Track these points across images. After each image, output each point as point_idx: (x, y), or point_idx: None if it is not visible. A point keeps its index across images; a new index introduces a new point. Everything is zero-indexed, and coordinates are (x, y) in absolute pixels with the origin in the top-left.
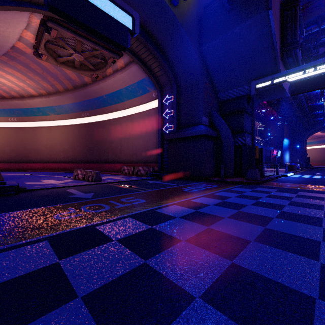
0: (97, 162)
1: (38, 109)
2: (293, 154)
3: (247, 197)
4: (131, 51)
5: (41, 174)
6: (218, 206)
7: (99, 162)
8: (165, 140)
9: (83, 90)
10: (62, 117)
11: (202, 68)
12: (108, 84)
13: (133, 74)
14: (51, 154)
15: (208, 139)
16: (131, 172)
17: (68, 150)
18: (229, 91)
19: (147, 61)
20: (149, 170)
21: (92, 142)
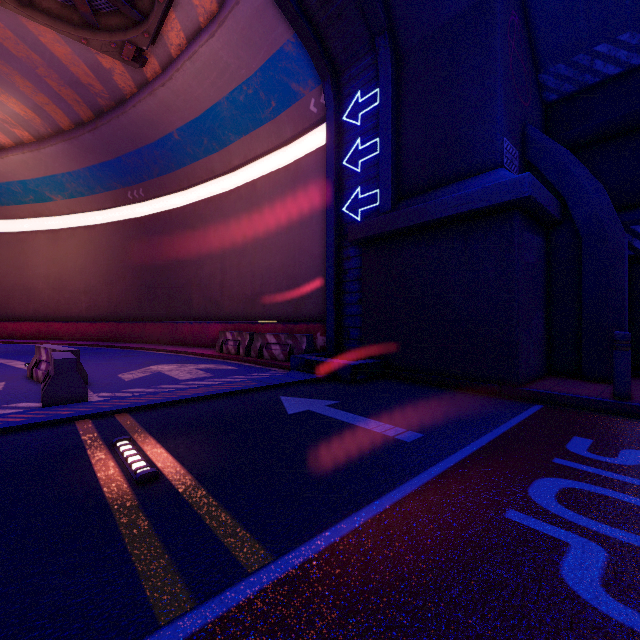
0: (164, 319)
1: (24, 187)
2: None
3: None
4: None
5: None
6: None
7: (170, 320)
8: (349, 245)
9: (117, 117)
10: (81, 205)
11: None
12: (180, 87)
13: (247, 37)
14: (58, 298)
15: (529, 227)
16: (242, 350)
17: (98, 289)
18: (596, 49)
19: None
20: (297, 347)
21: (153, 266)
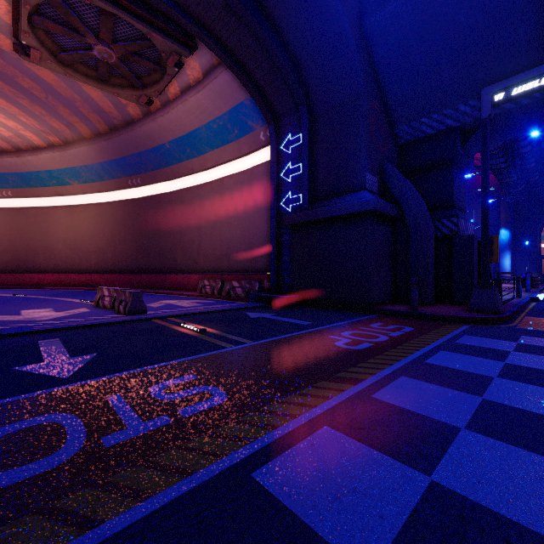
0: (155, 271)
1: (50, 174)
2: (516, 257)
3: (538, 377)
4: (213, 36)
5: (43, 296)
6: (494, 439)
7: (160, 272)
8: (284, 226)
9: (127, 132)
10: (92, 188)
11: (366, 69)
12: (173, 117)
13: (221, 94)
14: (73, 256)
15: (379, 222)
16: (216, 291)
17: (105, 249)
18: (421, 120)
19: (246, 61)
20: (252, 288)
21: (147, 234)
